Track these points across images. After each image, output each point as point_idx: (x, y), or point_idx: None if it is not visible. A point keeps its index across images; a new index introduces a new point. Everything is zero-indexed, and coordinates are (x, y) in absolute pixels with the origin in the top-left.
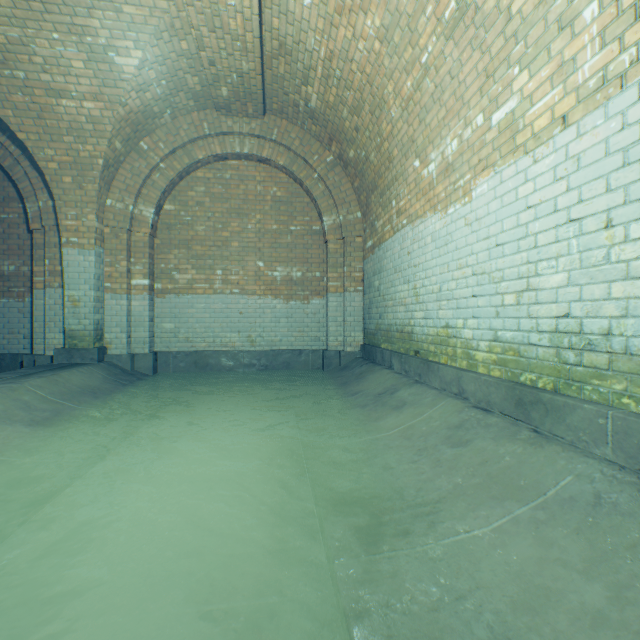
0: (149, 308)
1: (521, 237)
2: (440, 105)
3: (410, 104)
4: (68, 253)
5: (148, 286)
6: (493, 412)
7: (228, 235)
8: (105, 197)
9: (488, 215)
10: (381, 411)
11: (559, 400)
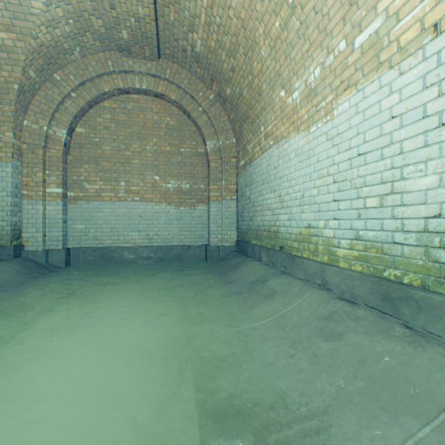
0: (62, 212)
1: (385, 145)
2: (304, 39)
3: (278, 43)
4: None
5: (61, 194)
6: (358, 304)
7: (130, 154)
8: (22, 118)
9: (350, 129)
10: (255, 299)
11: (435, 299)
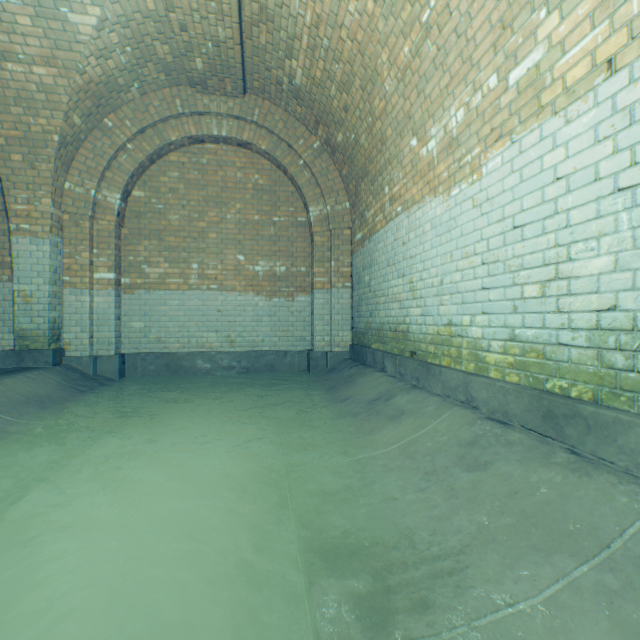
0: (115, 305)
1: (547, 215)
2: (443, 71)
3: (407, 74)
4: (18, 242)
5: (114, 280)
6: (512, 425)
7: (205, 225)
8: (63, 179)
9: (503, 193)
10: (376, 421)
11: (607, 415)
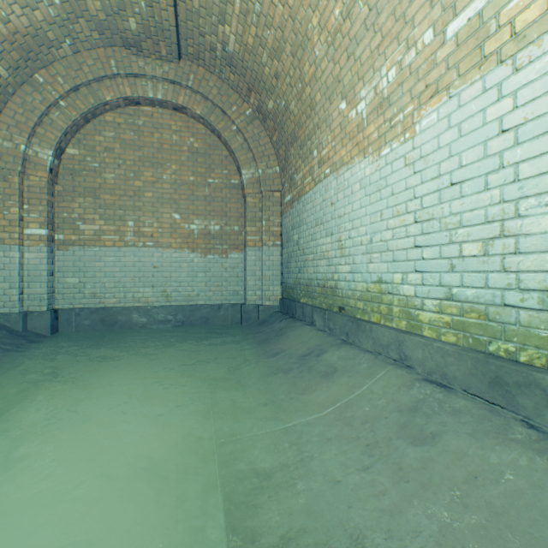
0: (47, 261)
1: (491, 170)
2: (374, 31)
3: (337, 37)
4: None
5: (46, 236)
6: (454, 389)
7: (141, 185)
8: None
9: (439, 149)
10: (308, 379)
11: None
